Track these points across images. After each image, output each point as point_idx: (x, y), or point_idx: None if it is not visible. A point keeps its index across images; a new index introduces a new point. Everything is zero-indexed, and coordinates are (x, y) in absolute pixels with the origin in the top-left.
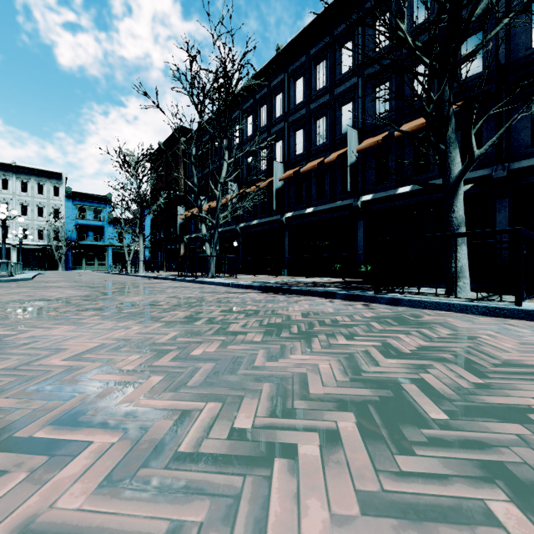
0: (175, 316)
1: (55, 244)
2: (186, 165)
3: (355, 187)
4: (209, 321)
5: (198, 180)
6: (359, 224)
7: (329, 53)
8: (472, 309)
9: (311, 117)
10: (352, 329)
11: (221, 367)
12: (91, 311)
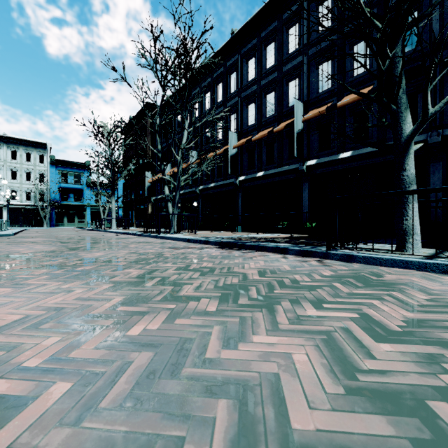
0: (128, 275)
1: (41, 204)
2: (153, 136)
3: (301, 153)
4: (162, 282)
5: (162, 147)
6: (304, 185)
7: (277, 36)
8: (432, 267)
9: (262, 92)
10: (317, 293)
11: (160, 360)
12: (44, 269)
